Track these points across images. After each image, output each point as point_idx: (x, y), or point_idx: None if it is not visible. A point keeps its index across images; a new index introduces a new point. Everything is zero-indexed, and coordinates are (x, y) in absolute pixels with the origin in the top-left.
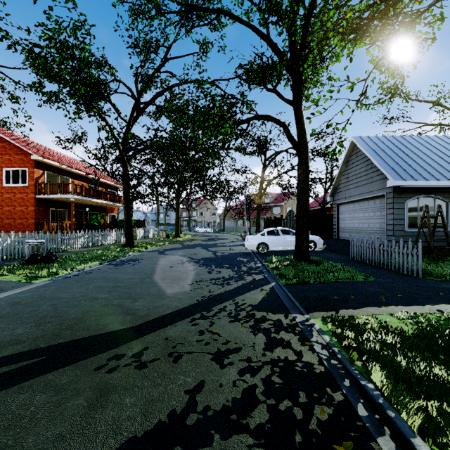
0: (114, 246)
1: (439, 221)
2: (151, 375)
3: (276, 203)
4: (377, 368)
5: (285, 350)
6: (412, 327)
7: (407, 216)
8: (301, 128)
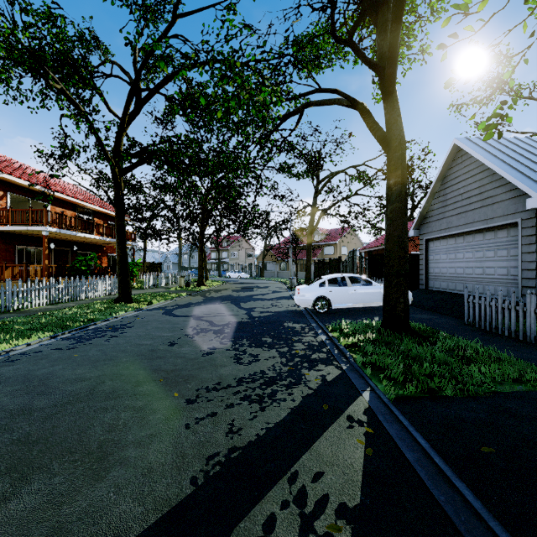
0: (102, 300)
1: None
2: None
3: (328, 241)
4: None
5: None
6: None
7: None
8: (394, 107)
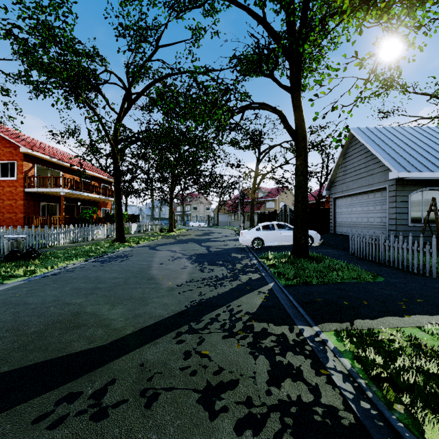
0: (104, 241)
1: None
2: (110, 434)
3: (270, 198)
4: (437, 426)
5: (296, 384)
6: None
7: (411, 210)
8: (300, 116)
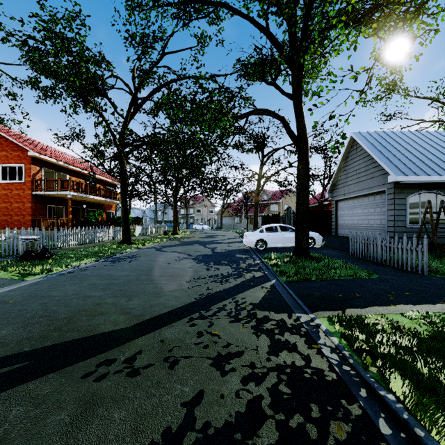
0: (111, 243)
1: (440, 217)
2: (144, 384)
3: (273, 200)
4: (397, 377)
5: (291, 354)
6: (427, 328)
7: (408, 212)
8: (301, 122)
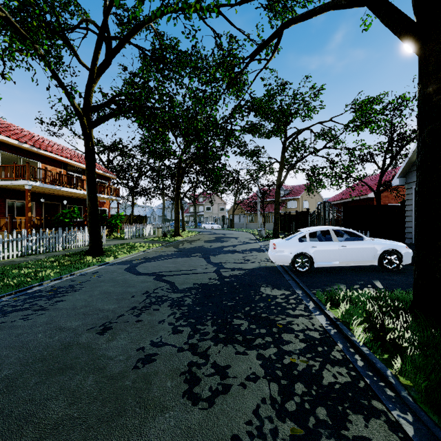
0: (76, 252)
1: None
2: None
3: (291, 196)
4: None
5: None
6: None
7: None
8: None
